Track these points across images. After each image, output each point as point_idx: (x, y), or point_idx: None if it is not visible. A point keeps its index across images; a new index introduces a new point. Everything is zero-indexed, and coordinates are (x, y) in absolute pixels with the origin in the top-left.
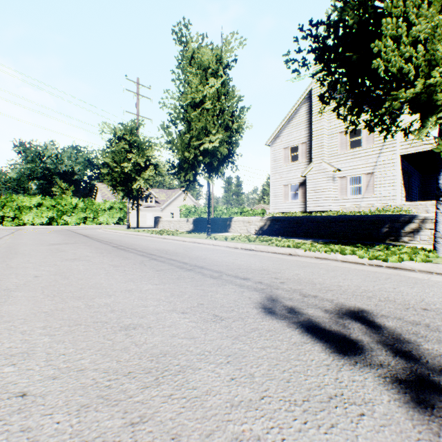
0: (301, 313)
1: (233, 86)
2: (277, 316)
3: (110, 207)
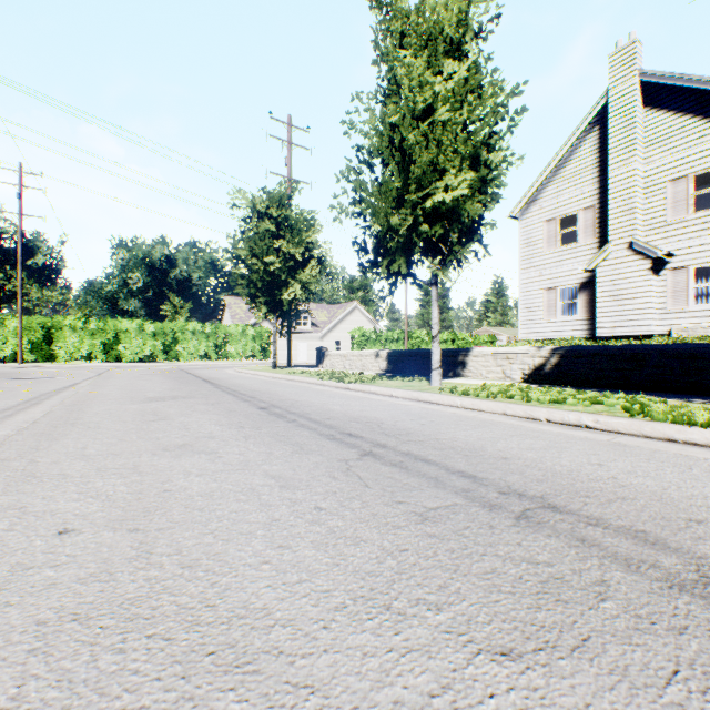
0: None
1: (493, 72)
2: None
3: (243, 333)
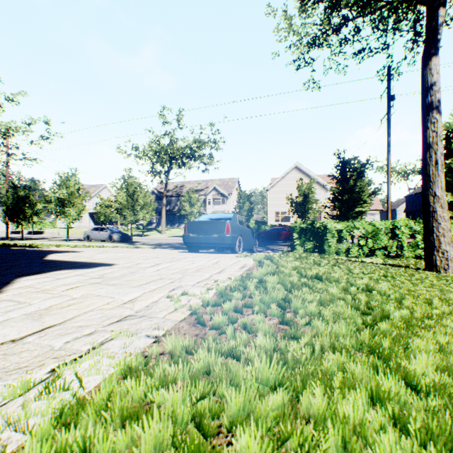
0: None
1: None
2: None
3: None
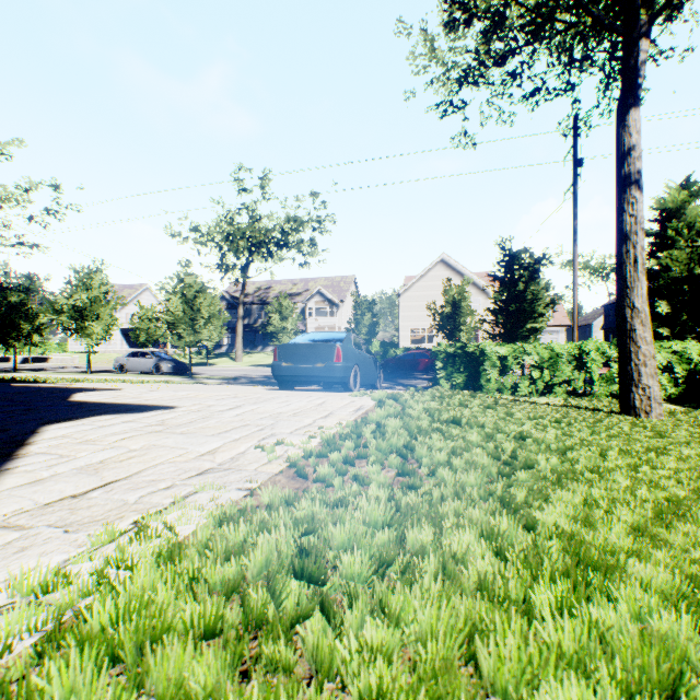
0: None
1: None
2: None
3: None
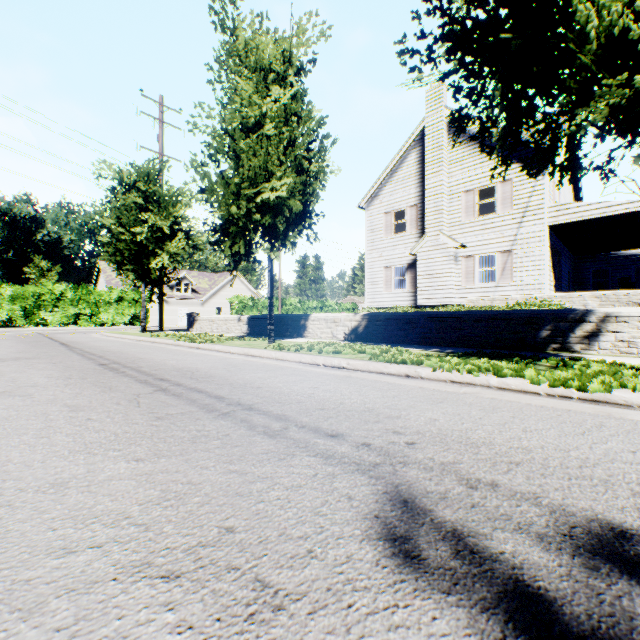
0: (487, 554)
1: (310, 102)
2: (430, 576)
3: (118, 298)
